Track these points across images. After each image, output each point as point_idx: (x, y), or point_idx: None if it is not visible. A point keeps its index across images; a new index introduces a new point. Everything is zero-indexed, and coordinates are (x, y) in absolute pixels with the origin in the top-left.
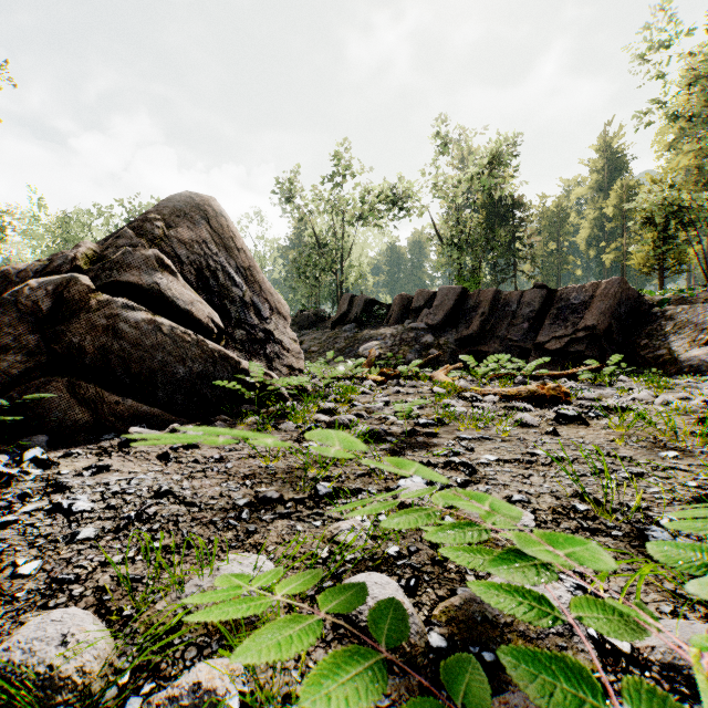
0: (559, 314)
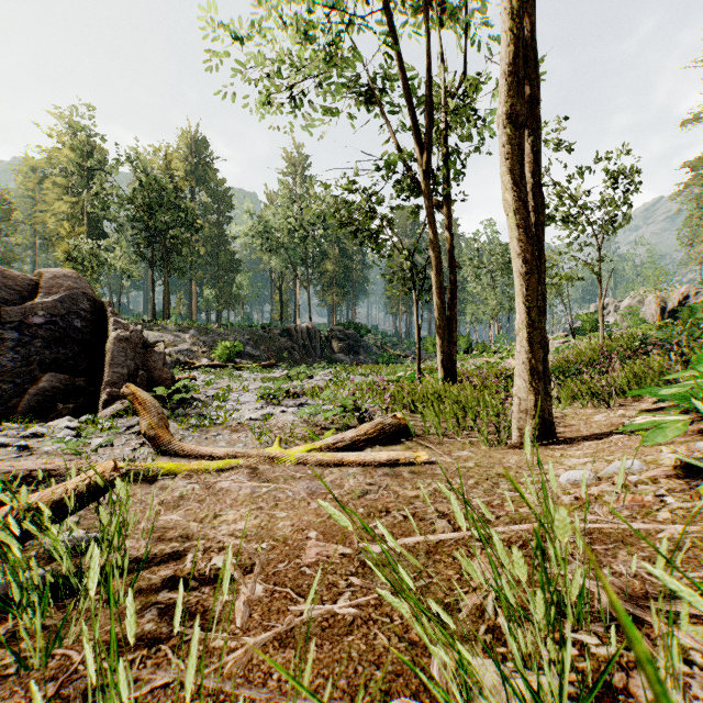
0: None
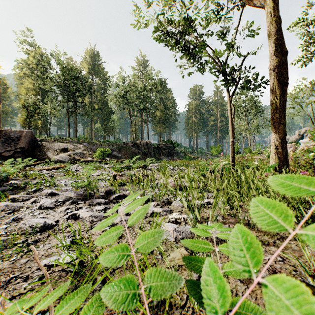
0: (7, 141)
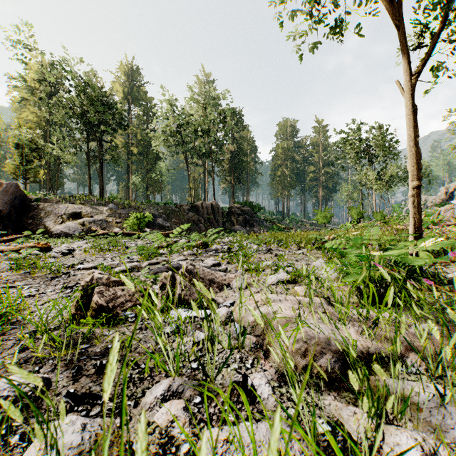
0: None
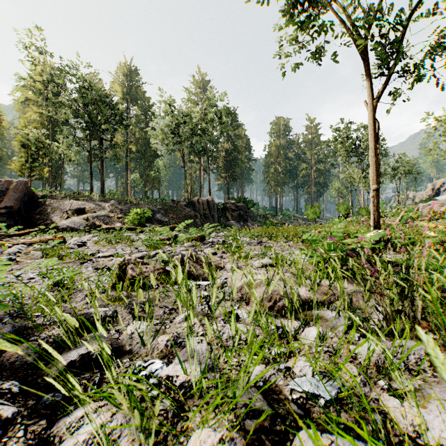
0: None
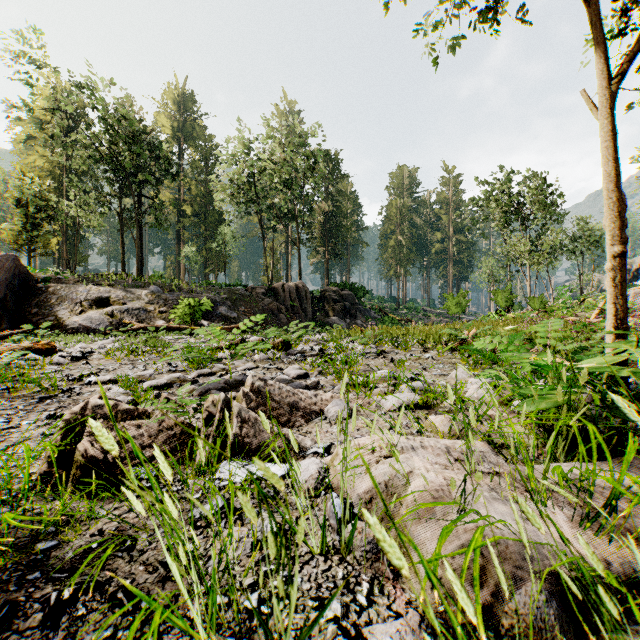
0: None
